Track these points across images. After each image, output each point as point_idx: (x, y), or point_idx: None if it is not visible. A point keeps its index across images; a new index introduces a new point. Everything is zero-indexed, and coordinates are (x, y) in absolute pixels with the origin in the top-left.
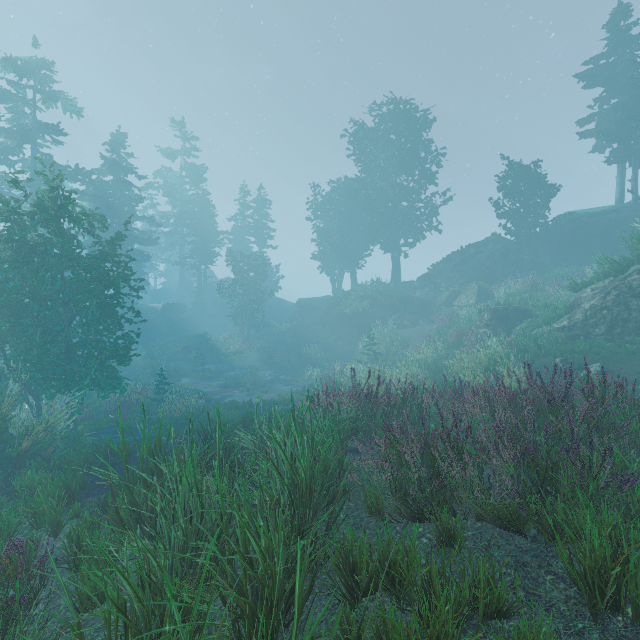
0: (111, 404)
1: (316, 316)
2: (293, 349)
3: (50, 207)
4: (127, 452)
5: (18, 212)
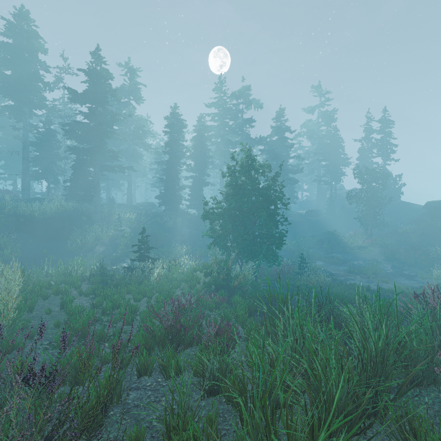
0: (274, 270)
1: None
2: (419, 248)
3: (246, 166)
4: (278, 299)
5: (234, 171)
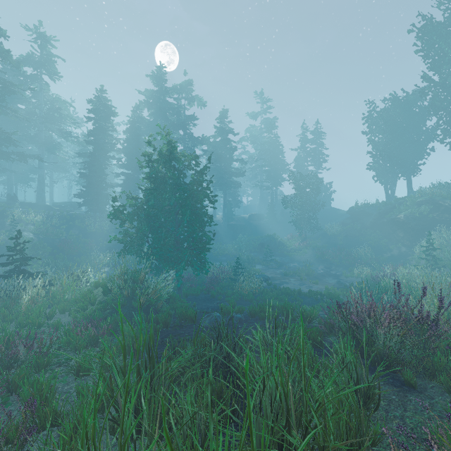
0: (208, 278)
1: (367, 221)
2: (343, 249)
3: (166, 154)
4: (192, 319)
5: (151, 160)
